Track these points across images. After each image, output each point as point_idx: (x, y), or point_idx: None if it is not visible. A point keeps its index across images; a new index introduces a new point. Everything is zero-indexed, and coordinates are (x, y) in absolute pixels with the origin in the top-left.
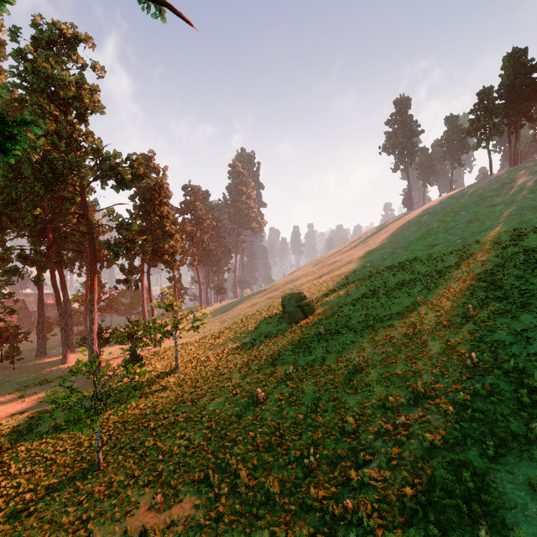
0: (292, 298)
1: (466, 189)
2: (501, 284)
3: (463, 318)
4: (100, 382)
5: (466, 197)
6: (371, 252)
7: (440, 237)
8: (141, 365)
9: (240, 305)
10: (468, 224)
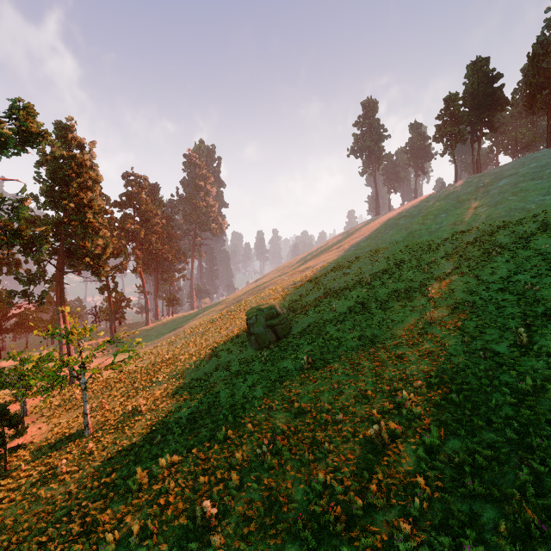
0: (260, 314)
1: (438, 193)
2: (535, 295)
3: (511, 347)
4: None
5: (442, 200)
6: (349, 257)
7: (426, 240)
8: (19, 432)
9: (194, 321)
10: (454, 226)
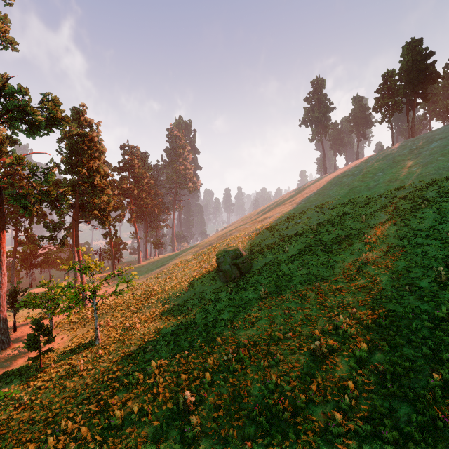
0: (227, 255)
1: (377, 155)
2: None
3: (432, 283)
4: (4, 357)
5: (379, 161)
6: (300, 209)
7: (364, 195)
8: (49, 339)
9: (175, 260)
10: (389, 183)
